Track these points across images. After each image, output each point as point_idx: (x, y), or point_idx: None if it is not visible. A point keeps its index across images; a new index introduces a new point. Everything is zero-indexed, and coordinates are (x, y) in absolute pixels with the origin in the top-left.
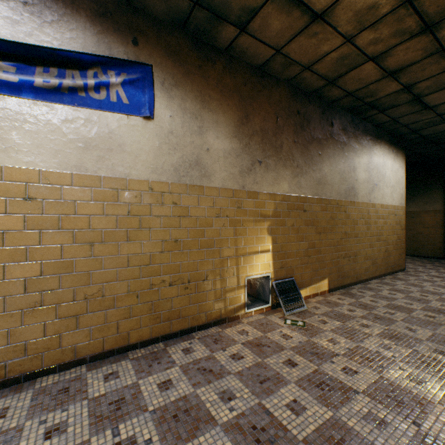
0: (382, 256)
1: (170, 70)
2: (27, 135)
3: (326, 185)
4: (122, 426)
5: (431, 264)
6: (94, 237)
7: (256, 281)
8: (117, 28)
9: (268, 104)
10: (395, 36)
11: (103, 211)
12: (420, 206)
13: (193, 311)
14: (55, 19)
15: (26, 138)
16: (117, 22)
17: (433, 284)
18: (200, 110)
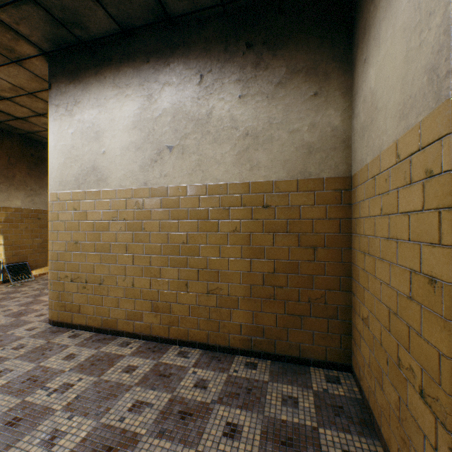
0: None
1: None
2: None
3: None
4: None
5: None
6: None
7: None
8: None
9: (0, 148)
10: None
11: None
12: None
13: None
14: None
15: None
16: None
17: None
18: None
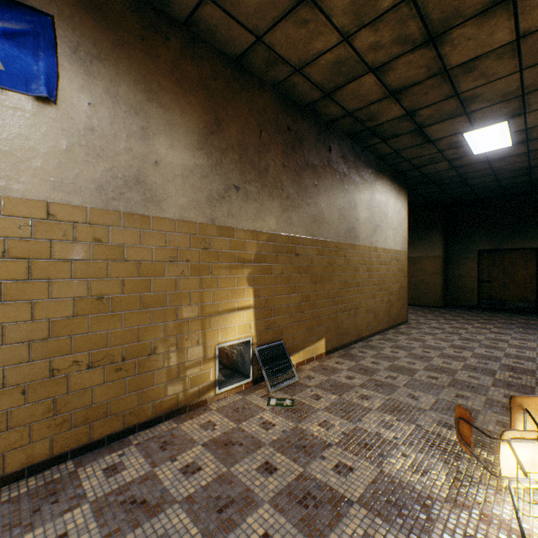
0: (385, 307)
1: (88, 32)
2: None
3: (323, 223)
4: None
5: (432, 314)
6: None
7: (235, 349)
8: None
9: (249, 111)
10: (398, 44)
11: None
12: (421, 251)
13: (131, 402)
14: None
15: None
16: None
17: (434, 337)
18: (144, 103)
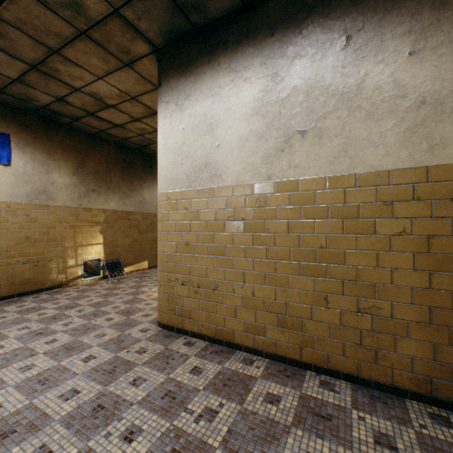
0: None
1: (23, 136)
2: None
3: (147, 204)
4: None
5: None
6: None
7: (94, 264)
8: None
9: (101, 156)
10: None
11: None
12: None
13: (42, 279)
14: None
15: None
16: None
17: None
18: (47, 160)
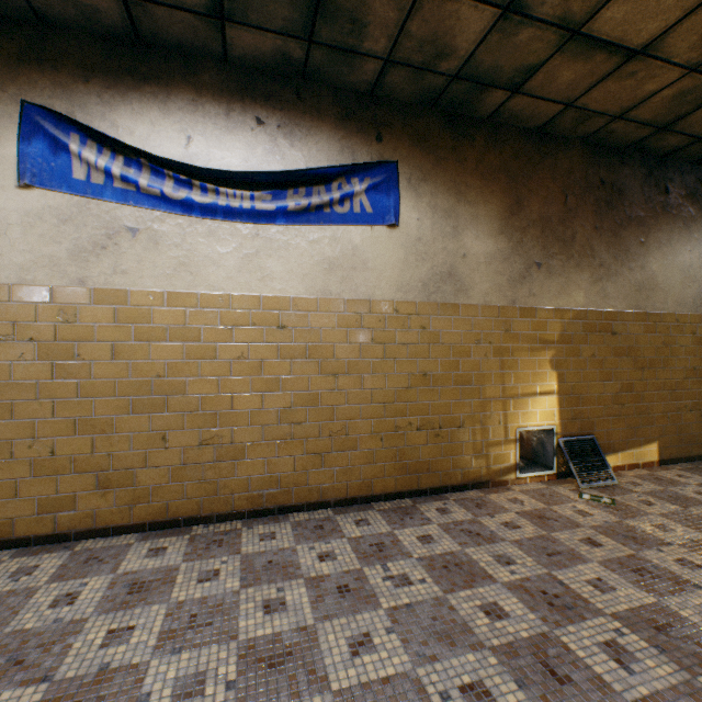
0: None
1: (417, 162)
2: (280, 262)
3: (654, 291)
4: (390, 564)
5: None
6: (337, 368)
7: (531, 437)
8: (360, 128)
9: (551, 179)
10: None
11: (347, 339)
12: None
13: (445, 465)
14: (303, 135)
15: (279, 265)
16: (360, 121)
17: None
18: (454, 206)
